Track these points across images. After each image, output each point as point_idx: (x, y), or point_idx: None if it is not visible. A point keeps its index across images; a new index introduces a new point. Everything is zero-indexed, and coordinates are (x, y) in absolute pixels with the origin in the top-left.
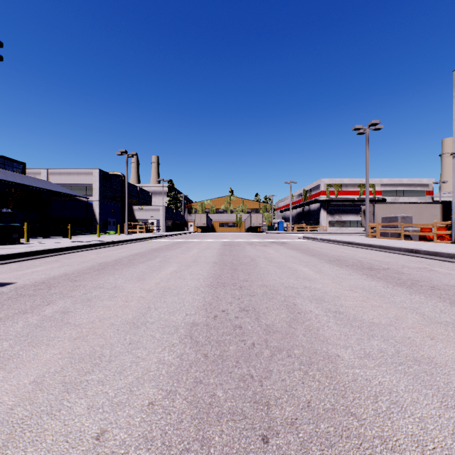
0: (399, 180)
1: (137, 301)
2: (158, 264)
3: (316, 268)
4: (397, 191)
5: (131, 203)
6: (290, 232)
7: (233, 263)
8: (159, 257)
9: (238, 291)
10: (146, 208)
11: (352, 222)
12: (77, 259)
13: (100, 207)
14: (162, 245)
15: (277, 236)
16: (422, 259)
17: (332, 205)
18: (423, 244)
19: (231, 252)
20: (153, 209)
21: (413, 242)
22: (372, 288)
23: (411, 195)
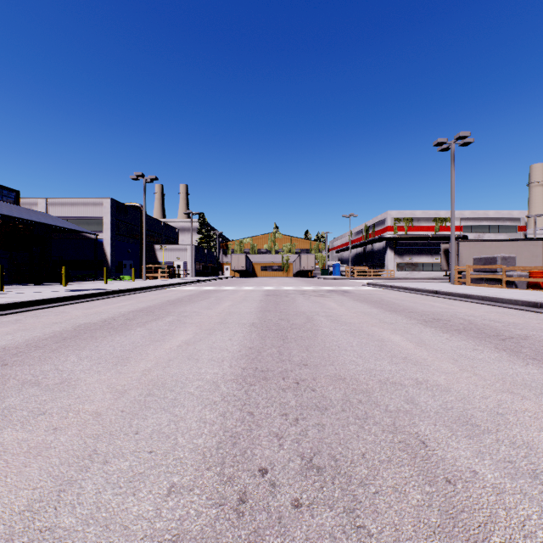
0: (483, 213)
1: (77, 430)
2: (166, 327)
3: (413, 335)
4: (481, 227)
5: (152, 242)
6: (349, 277)
7: (280, 325)
8: (172, 315)
9: (293, 393)
10: (170, 248)
11: (425, 264)
12: (51, 317)
13: (112, 246)
14: (184, 295)
15: (334, 282)
16: None
17: (401, 244)
18: (542, 295)
19: (277, 306)
20: (180, 248)
21: (521, 290)
22: None
23: (499, 231)
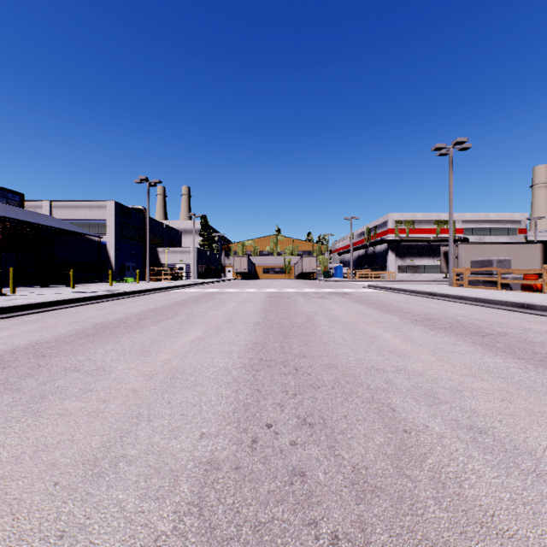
0: (484, 216)
1: (122, 401)
2: (177, 325)
3: (402, 333)
4: (482, 229)
5: (155, 244)
6: (351, 279)
7: (282, 324)
8: (181, 315)
9: (292, 377)
10: (173, 250)
11: (427, 267)
12: (68, 317)
13: (116, 248)
14: (189, 297)
15: (336, 284)
16: (543, 318)
17: (402, 246)
18: (532, 296)
19: (279, 307)
20: (182, 251)
21: (515, 292)
22: (504, 371)
23: (500, 233)
